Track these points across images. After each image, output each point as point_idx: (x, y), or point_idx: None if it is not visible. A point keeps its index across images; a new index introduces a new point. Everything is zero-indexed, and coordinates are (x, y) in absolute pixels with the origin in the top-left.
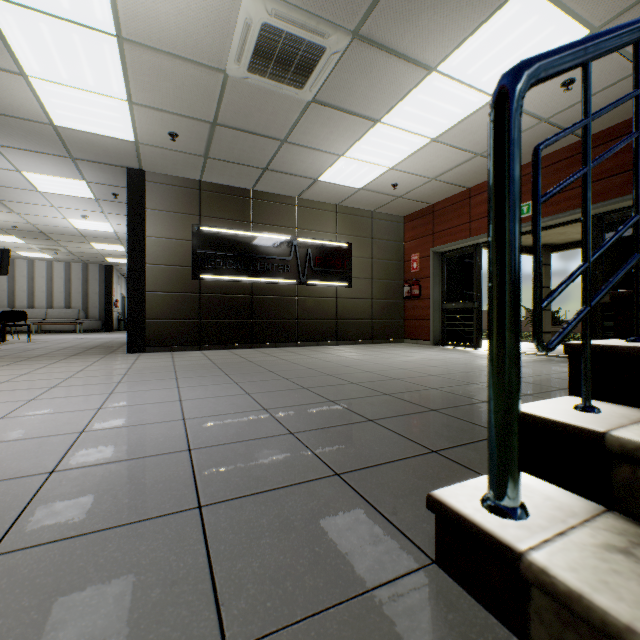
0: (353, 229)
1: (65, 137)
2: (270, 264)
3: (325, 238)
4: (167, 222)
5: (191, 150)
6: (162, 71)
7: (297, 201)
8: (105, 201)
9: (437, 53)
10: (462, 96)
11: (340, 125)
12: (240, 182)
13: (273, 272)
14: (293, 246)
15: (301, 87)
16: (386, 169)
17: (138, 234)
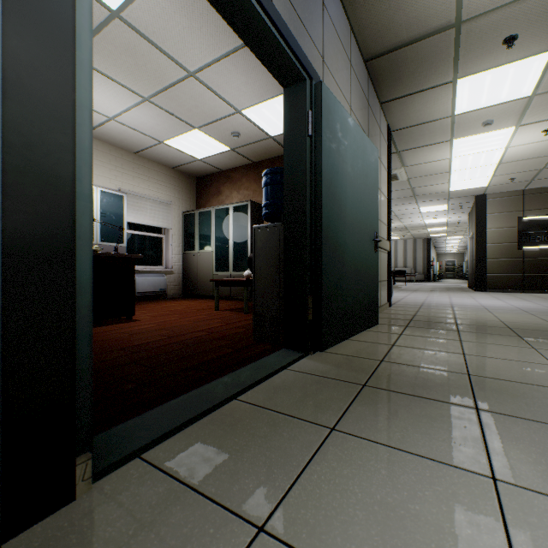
0: None
1: (450, 193)
2: None
3: None
4: (499, 219)
5: (521, 180)
6: (515, 164)
7: None
8: (451, 209)
9: None
10: None
11: None
12: None
13: None
14: None
15: None
16: None
17: (481, 229)
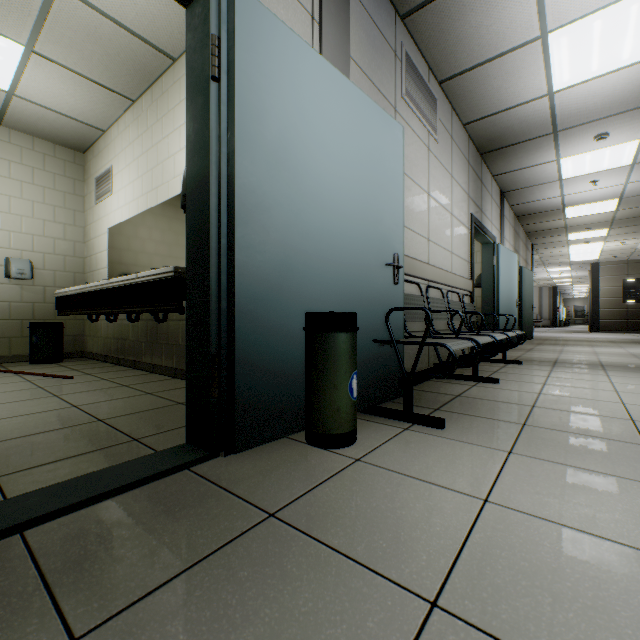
0: None
1: (571, 262)
2: None
3: None
4: (608, 280)
5: (621, 256)
6: (612, 251)
7: None
8: (573, 269)
9: None
10: None
11: None
12: None
13: None
14: None
15: None
16: None
17: (595, 287)
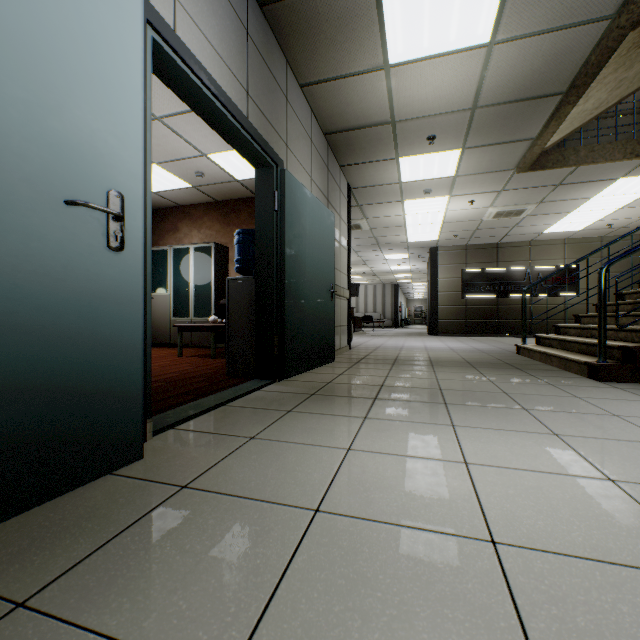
0: (580, 253)
1: (409, 244)
2: (509, 286)
3: (554, 264)
4: (448, 270)
5: (463, 237)
6: (455, 224)
7: (530, 243)
8: (412, 258)
9: (589, 195)
10: (622, 197)
11: (546, 217)
12: (489, 241)
13: (511, 291)
14: (526, 273)
15: (518, 216)
16: (594, 221)
17: (434, 278)
